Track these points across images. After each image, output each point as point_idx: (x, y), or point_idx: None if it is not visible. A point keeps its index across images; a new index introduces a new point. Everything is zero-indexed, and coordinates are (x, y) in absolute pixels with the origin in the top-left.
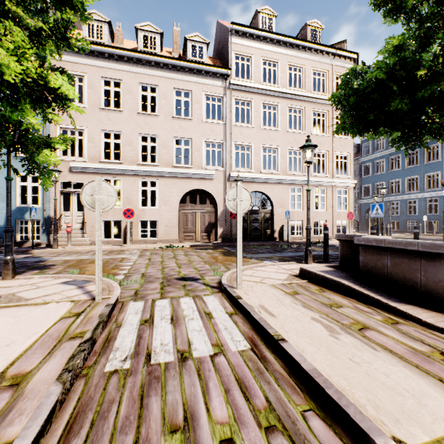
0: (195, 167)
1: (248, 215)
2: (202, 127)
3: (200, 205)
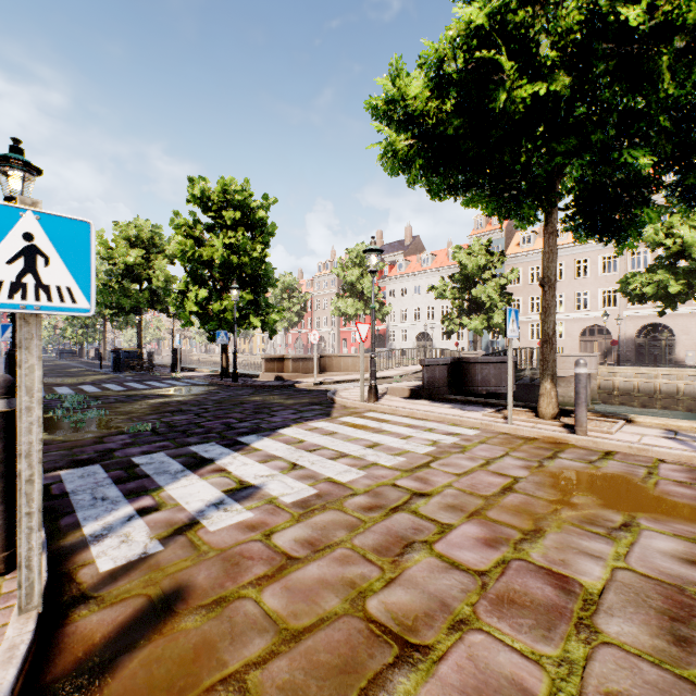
0: (592, 310)
1: (645, 342)
2: (597, 281)
3: (597, 336)
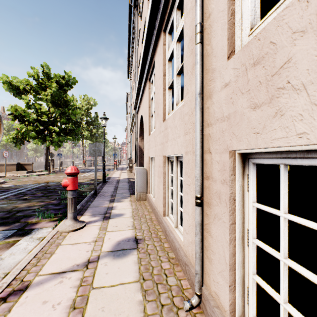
0: None
1: None
2: None
3: None
